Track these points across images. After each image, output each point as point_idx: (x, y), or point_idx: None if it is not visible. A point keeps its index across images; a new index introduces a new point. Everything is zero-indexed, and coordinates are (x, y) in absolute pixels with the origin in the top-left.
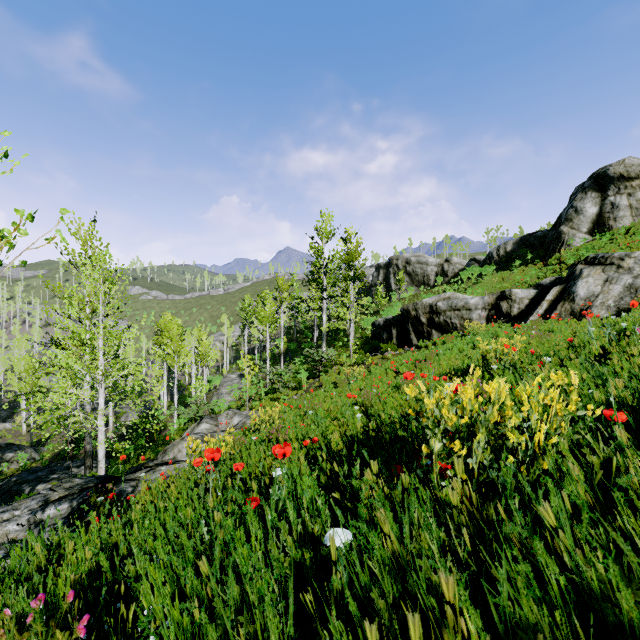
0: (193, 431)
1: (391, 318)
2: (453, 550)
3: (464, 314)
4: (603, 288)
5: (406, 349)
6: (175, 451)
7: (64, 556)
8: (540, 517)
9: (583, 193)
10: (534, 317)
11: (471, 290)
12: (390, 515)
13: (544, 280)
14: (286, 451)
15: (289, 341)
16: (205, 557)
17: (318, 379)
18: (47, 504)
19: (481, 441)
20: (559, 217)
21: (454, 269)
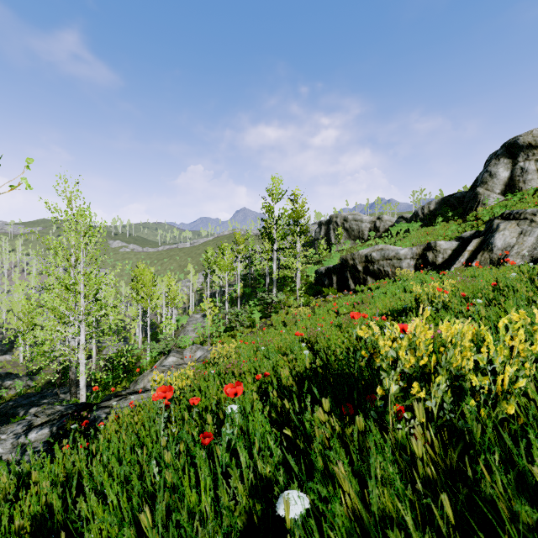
0: (162, 363)
1: (332, 266)
2: (422, 513)
3: (395, 263)
4: (518, 240)
5: (345, 293)
6: (145, 381)
7: (34, 483)
8: (524, 479)
9: (496, 159)
10: (457, 265)
11: (400, 243)
12: (348, 468)
13: (465, 233)
14: (238, 390)
15: (245, 286)
16: (146, 515)
17: (269, 319)
18: (30, 429)
19: (441, 385)
20: (475, 180)
21: (385, 225)
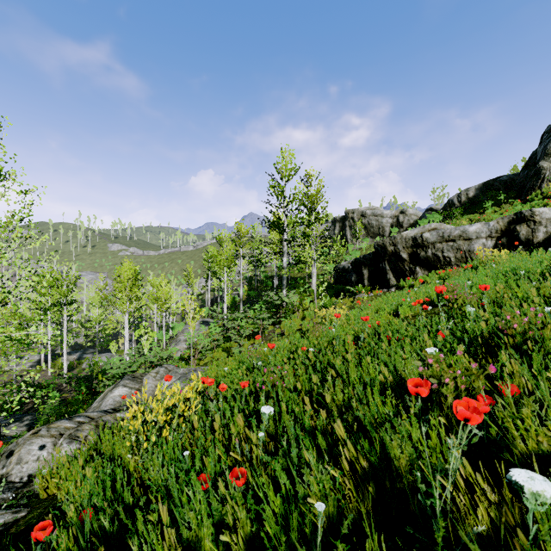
0: (104, 398)
1: (361, 257)
2: None
3: (461, 245)
4: None
5: (383, 290)
6: (12, 460)
7: None
8: None
9: None
10: None
11: None
12: None
13: None
14: None
15: (250, 290)
16: None
17: (279, 326)
18: None
19: None
20: (531, 156)
21: (409, 220)
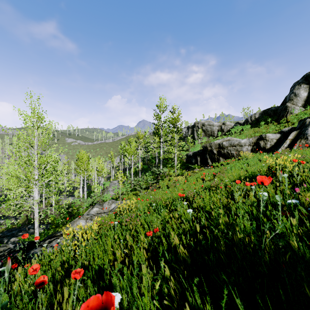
0: (89, 212)
1: (197, 151)
2: None
3: (238, 148)
4: None
5: (205, 167)
6: (74, 225)
7: None
8: None
9: (299, 85)
10: (282, 148)
11: (238, 137)
12: None
13: (284, 129)
14: None
15: (143, 164)
16: None
17: (158, 183)
18: None
19: None
20: (285, 99)
21: (227, 128)
